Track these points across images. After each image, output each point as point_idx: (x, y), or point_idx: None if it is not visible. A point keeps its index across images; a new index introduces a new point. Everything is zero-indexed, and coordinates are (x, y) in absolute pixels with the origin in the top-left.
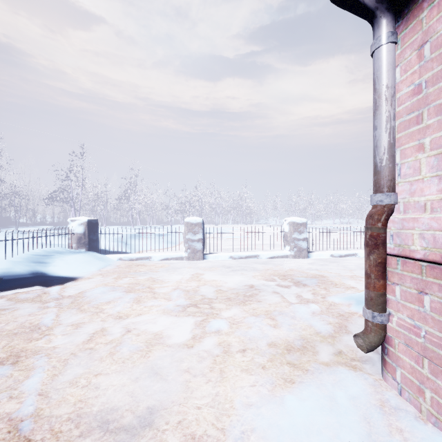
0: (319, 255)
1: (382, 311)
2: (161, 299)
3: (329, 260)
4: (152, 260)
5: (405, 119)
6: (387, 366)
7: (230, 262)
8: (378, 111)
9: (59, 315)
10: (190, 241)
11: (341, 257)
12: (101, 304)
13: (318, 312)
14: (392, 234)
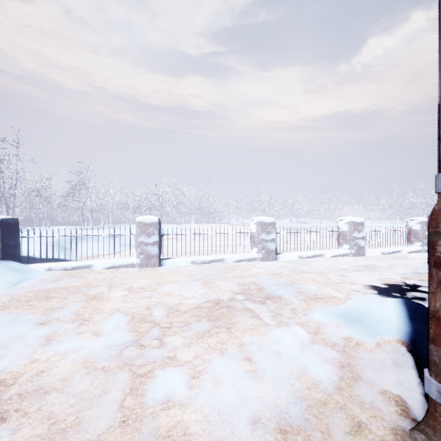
0: (287, 256)
1: None
2: (87, 335)
3: (298, 261)
4: (93, 269)
5: None
6: None
7: (191, 268)
8: None
9: None
10: (143, 244)
11: (308, 258)
12: None
13: (306, 341)
14: None
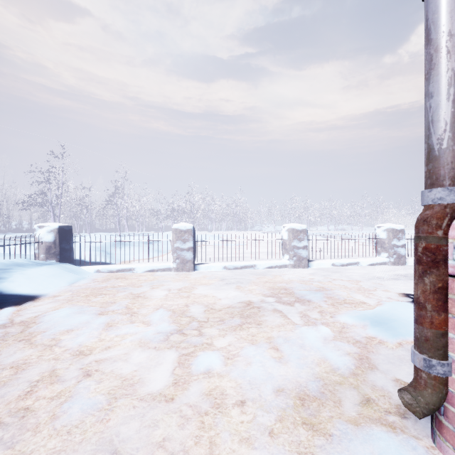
0: (320, 264)
1: (444, 358)
2: (139, 324)
3: (331, 269)
4: (135, 272)
5: None
6: (445, 432)
7: (224, 273)
8: (434, 71)
9: None
10: (179, 250)
11: (343, 266)
12: (59, 334)
13: (330, 338)
14: None
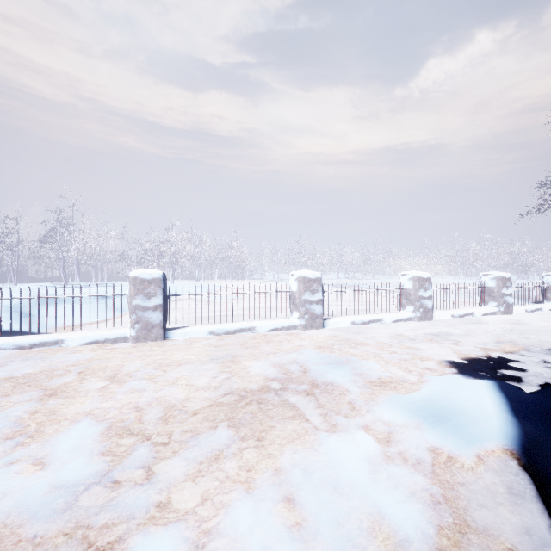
0: (337, 322)
1: None
2: (23, 467)
3: (351, 329)
4: (65, 346)
5: None
6: None
7: (209, 341)
8: None
9: None
10: (139, 309)
11: (364, 324)
12: None
13: (377, 459)
14: None
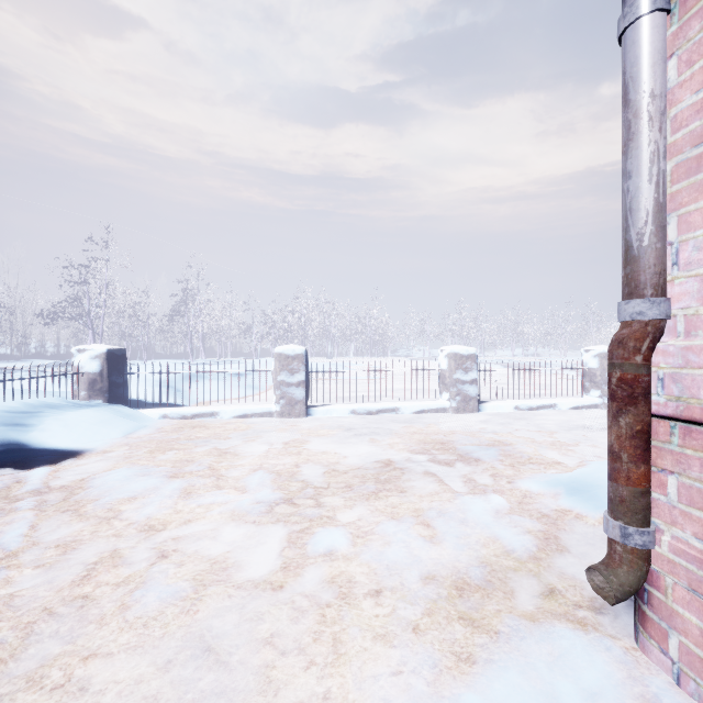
0: (496, 407)
1: (644, 525)
2: (229, 490)
3: (513, 415)
4: (219, 418)
5: (689, 156)
6: (649, 626)
7: (351, 419)
8: (633, 143)
9: (35, 525)
10: (284, 385)
11: (531, 410)
12: (118, 503)
13: (504, 511)
14: (662, 377)
